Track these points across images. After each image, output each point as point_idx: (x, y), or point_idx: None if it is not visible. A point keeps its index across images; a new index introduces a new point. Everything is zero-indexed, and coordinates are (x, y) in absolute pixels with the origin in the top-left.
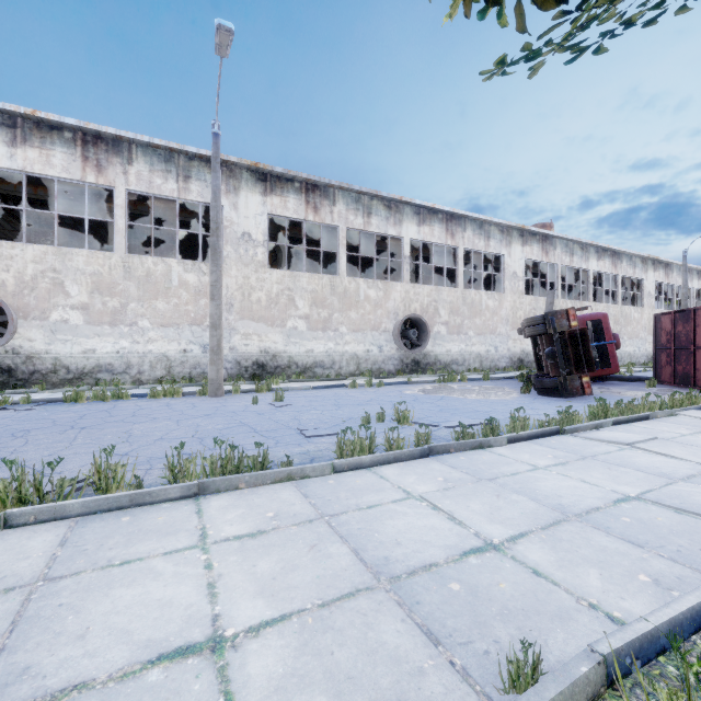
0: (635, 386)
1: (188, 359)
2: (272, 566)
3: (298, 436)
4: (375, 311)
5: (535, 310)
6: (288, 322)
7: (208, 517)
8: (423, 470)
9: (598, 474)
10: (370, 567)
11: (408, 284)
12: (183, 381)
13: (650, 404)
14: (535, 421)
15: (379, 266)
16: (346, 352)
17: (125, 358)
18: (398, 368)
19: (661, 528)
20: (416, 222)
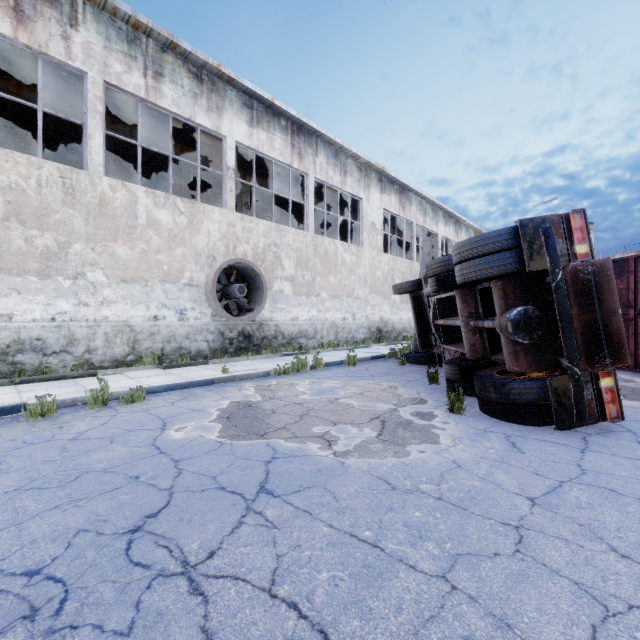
0: None
1: None
2: None
3: None
4: (170, 249)
5: (393, 271)
6: None
7: None
8: None
9: None
10: None
11: (232, 212)
12: None
13: None
14: None
15: None
16: (105, 319)
17: None
18: (214, 346)
19: None
20: (247, 119)
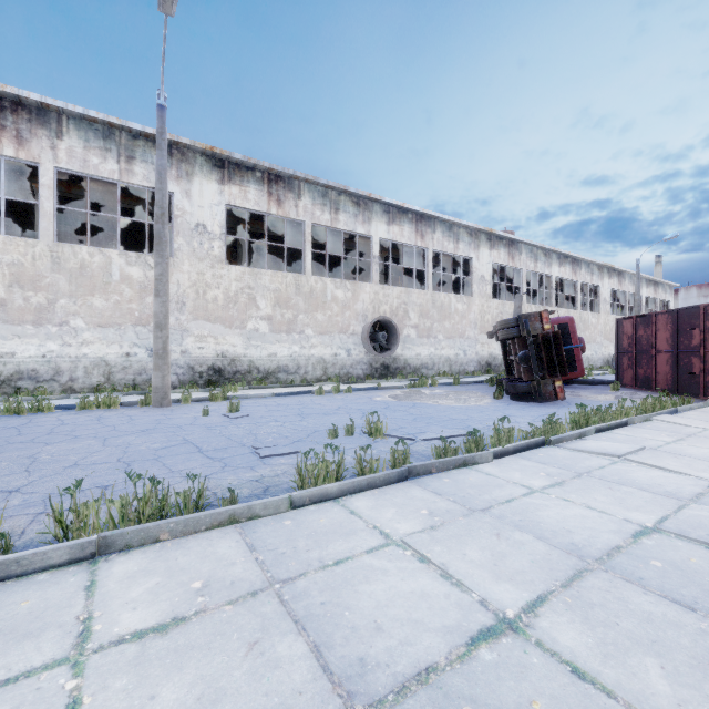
0: (600, 389)
1: (132, 364)
2: (181, 696)
3: (252, 456)
4: (343, 313)
5: (501, 314)
6: (249, 323)
7: (102, 596)
8: (402, 499)
9: (602, 497)
10: (338, 684)
11: (377, 285)
12: (125, 389)
13: (626, 409)
14: (520, 431)
15: (347, 267)
16: (312, 356)
17: (53, 363)
18: (367, 373)
19: (701, 575)
20: (386, 221)
